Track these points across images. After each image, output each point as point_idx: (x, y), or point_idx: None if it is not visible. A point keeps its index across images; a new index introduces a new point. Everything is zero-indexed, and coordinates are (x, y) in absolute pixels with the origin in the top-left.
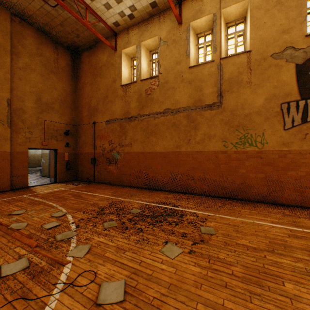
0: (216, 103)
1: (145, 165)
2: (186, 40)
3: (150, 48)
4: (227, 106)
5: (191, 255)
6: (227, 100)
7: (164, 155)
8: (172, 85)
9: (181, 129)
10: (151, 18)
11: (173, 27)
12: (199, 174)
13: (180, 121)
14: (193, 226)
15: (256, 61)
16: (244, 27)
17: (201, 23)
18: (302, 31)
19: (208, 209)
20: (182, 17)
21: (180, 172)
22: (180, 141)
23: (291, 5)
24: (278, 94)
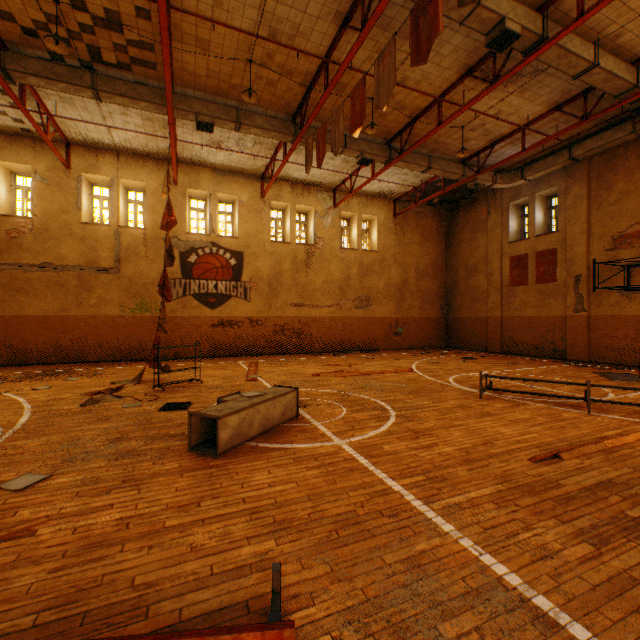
0: (115, 268)
1: (7, 333)
2: (77, 190)
3: (14, 170)
4: (126, 273)
5: (89, 378)
6: (126, 267)
7: (44, 320)
8: (57, 236)
9: (71, 289)
10: (20, 137)
11: (58, 167)
12: (95, 339)
13: (69, 280)
14: (89, 373)
15: (152, 239)
16: (145, 200)
17: (97, 177)
18: (184, 228)
19: (103, 367)
20: (72, 161)
21: (69, 339)
22: (69, 303)
23: (177, 205)
24: (168, 271)
